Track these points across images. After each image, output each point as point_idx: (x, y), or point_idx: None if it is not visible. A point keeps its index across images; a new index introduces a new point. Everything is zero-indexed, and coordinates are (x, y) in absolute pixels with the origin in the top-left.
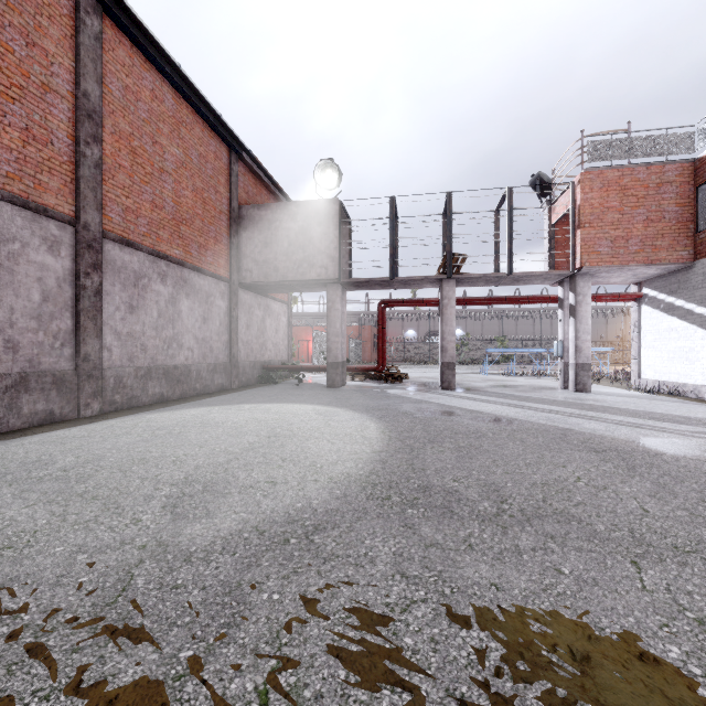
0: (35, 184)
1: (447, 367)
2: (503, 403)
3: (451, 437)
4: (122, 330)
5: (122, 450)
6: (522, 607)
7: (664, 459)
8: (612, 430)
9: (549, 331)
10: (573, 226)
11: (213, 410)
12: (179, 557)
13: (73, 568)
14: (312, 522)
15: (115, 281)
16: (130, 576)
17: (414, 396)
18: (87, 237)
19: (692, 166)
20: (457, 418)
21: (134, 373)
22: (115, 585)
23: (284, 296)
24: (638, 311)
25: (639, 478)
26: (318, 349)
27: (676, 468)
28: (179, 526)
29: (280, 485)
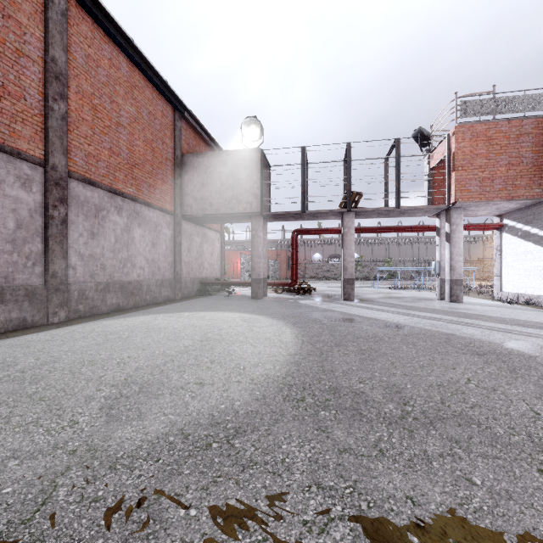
0: (10, 132)
1: (347, 283)
2: (393, 311)
3: (354, 341)
4: (85, 252)
5: (77, 353)
6: (441, 526)
7: (538, 361)
8: (488, 335)
9: (425, 254)
10: (448, 169)
11: (158, 318)
12: (105, 464)
13: (1, 477)
14: (234, 424)
15: (79, 213)
16: (54, 486)
17: (321, 306)
18: (55, 176)
19: None
20: (357, 324)
21: (94, 287)
22: (36, 497)
23: (217, 226)
24: (499, 238)
25: (521, 379)
26: (245, 268)
27: None
28: (111, 429)
29: (207, 387)
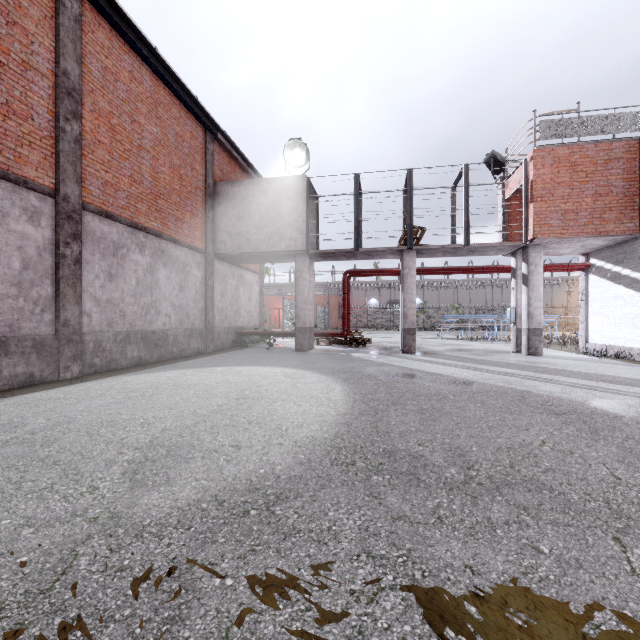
0: (16, 157)
1: (407, 333)
2: (461, 366)
3: (414, 399)
4: (102, 297)
5: (94, 412)
6: (502, 596)
7: (625, 422)
8: (568, 392)
9: (500, 300)
10: (525, 200)
11: (187, 373)
12: (130, 532)
13: (14, 545)
14: (274, 490)
15: (94, 251)
16: (74, 555)
17: (377, 359)
18: (67, 209)
19: (638, 143)
20: (418, 380)
21: (113, 337)
22: (55, 566)
23: (256, 266)
24: (585, 280)
25: (603, 442)
26: (288, 315)
27: (639, 431)
28: (136, 495)
29: (244, 450)
